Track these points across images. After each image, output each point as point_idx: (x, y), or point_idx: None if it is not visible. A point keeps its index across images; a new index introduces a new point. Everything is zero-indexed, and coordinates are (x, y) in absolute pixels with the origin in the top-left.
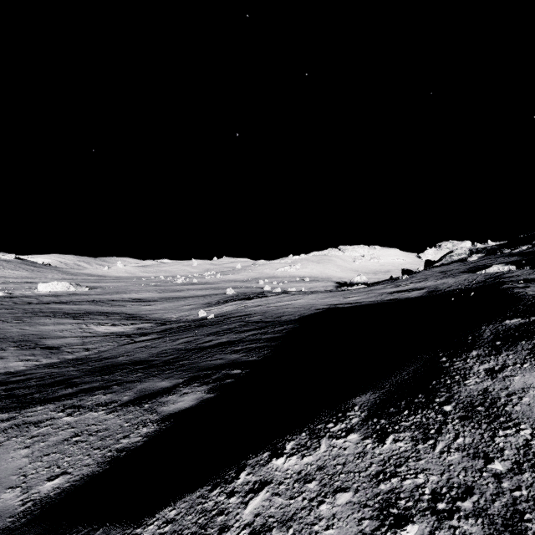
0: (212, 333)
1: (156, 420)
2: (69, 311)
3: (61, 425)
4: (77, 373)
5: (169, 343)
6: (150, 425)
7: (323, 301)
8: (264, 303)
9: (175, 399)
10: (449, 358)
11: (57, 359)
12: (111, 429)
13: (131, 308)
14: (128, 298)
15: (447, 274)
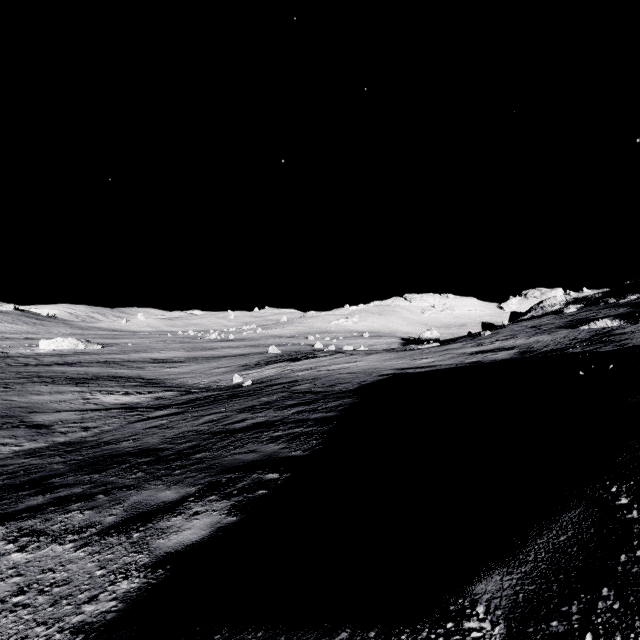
0: (246, 409)
1: (145, 566)
2: (74, 375)
3: (4, 568)
4: (61, 466)
5: (189, 423)
6: (133, 575)
7: (387, 364)
8: (314, 366)
9: (180, 524)
10: (632, 498)
11: (44, 443)
12: (74, 581)
13: (151, 370)
14: (148, 357)
15: (541, 330)
